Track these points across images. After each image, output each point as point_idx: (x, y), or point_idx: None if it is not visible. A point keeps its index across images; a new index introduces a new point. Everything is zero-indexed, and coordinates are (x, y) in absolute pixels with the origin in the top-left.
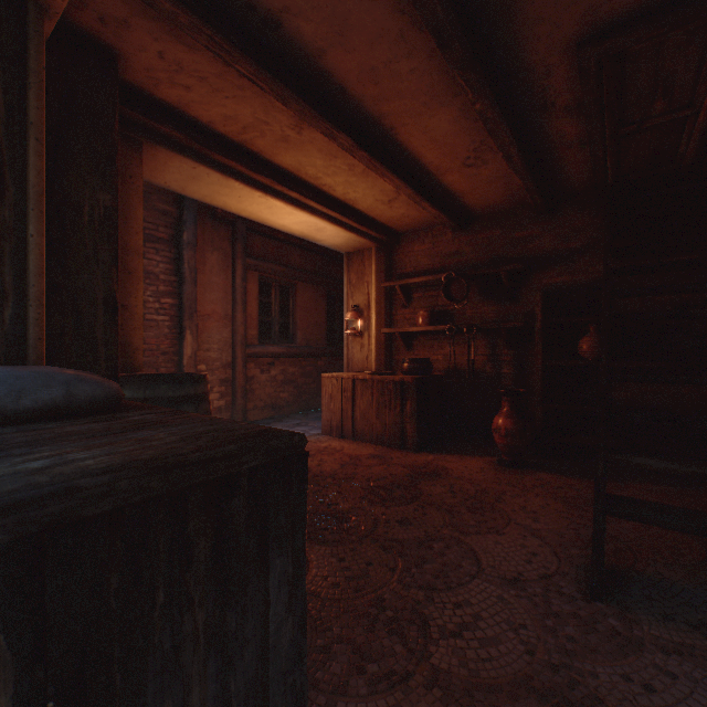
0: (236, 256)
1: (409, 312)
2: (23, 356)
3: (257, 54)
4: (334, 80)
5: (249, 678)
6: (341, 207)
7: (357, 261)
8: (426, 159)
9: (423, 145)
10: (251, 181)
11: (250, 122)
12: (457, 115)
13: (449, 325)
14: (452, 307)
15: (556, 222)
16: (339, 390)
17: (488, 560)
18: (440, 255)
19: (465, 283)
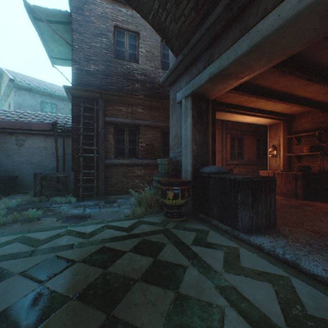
0: (223, 130)
1: (299, 146)
2: (207, 164)
3: (251, 92)
4: (272, 89)
5: (267, 209)
6: (268, 112)
7: (273, 128)
8: (306, 96)
9: (304, 93)
10: (239, 113)
11: (243, 100)
12: (318, 86)
13: (319, 152)
14: (322, 144)
15: None
16: None
17: (325, 220)
18: (315, 123)
19: None
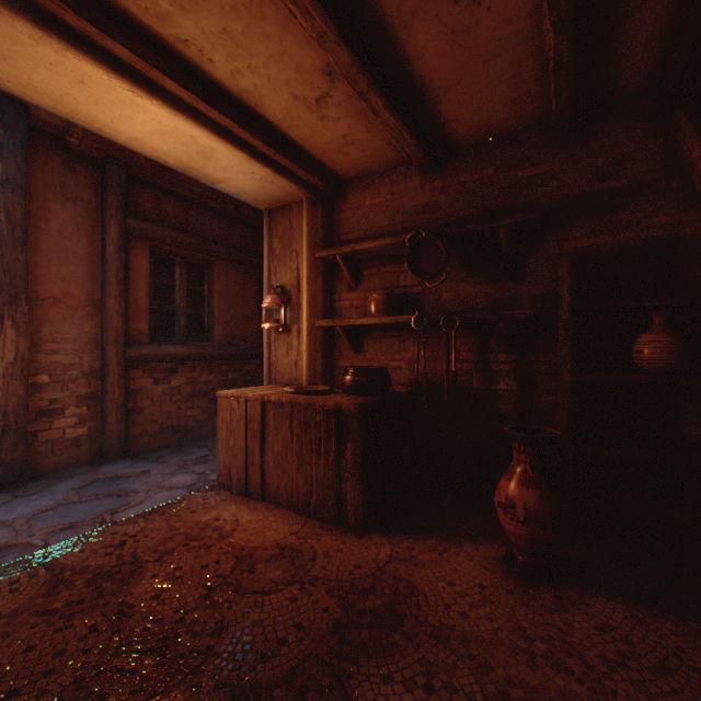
0: (108, 213)
1: (358, 296)
2: None
3: None
4: None
5: None
6: (237, 109)
7: (282, 220)
8: None
9: None
10: None
11: None
12: None
13: (416, 314)
14: (420, 288)
15: (585, 149)
16: (242, 419)
17: None
18: (402, 211)
19: (443, 246)
